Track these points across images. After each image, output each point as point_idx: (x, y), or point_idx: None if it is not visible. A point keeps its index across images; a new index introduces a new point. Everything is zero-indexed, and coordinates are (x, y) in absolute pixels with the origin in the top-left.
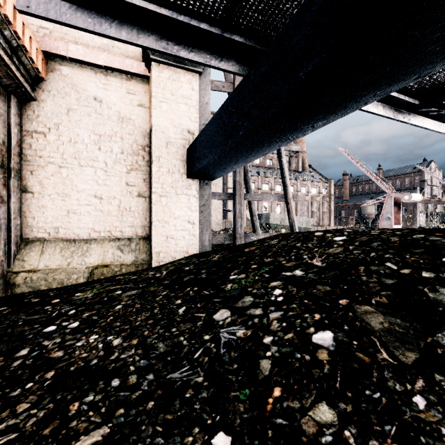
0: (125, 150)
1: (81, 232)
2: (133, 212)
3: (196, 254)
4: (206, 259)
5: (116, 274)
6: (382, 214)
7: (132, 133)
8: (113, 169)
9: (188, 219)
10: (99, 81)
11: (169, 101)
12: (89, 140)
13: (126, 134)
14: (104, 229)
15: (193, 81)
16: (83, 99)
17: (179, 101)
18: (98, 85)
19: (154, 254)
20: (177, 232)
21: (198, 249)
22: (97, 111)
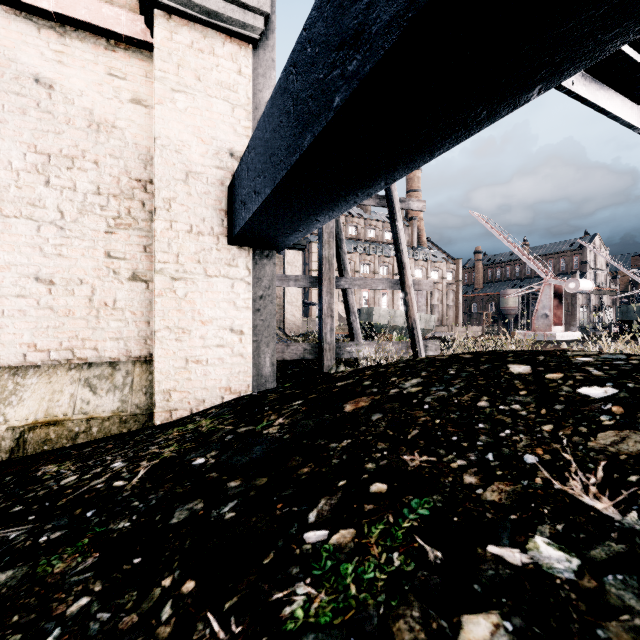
0: (104, 188)
1: (5, 352)
2: (120, 310)
3: (241, 398)
4: (251, 427)
5: (58, 452)
6: (537, 310)
7: (119, 155)
8: (78, 224)
9: (229, 324)
10: (47, 45)
11: (191, 90)
12: (23, 164)
13: (105, 156)
14: (58, 344)
15: (241, 57)
16: (8, 79)
17: (212, 92)
18: (43, 52)
19: (159, 396)
20: (208, 350)
21: (250, 383)
22: (42, 106)
